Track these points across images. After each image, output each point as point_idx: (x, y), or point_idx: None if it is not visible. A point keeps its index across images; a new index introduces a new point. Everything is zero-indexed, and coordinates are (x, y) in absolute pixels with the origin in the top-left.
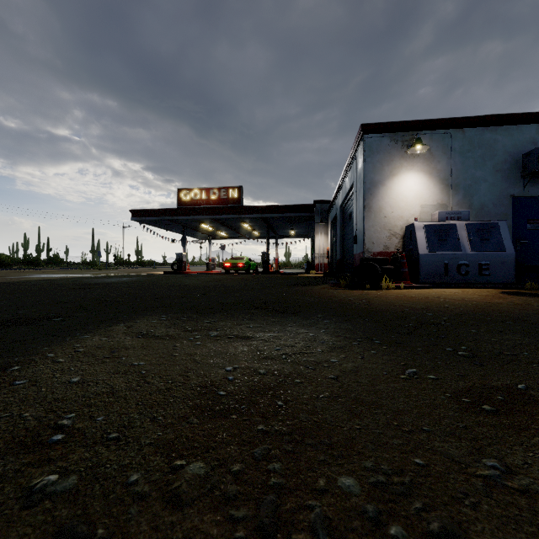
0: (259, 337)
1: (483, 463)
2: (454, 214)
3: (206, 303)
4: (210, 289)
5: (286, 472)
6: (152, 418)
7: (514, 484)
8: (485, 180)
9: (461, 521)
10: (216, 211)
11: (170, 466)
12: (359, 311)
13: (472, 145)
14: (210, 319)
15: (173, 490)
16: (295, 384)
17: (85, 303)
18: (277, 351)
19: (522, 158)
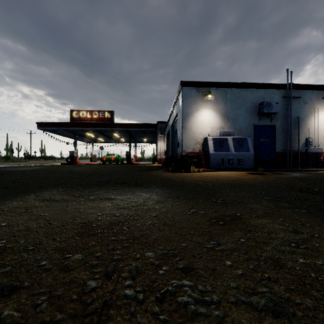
0: (118, 198)
1: (210, 243)
2: (227, 132)
3: (89, 181)
4: (92, 173)
5: (122, 253)
6: (53, 239)
7: (219, 248)
8: (242, 116)
9: (193, 262)
10: (96, 125)
11: (63, 257)
12: (176, 183)
13: (235, 97)
14: (90, 190)
15: (65, 265)
16: (134, 219)
17: (4, 183)
18: (127, 205)
19: (258, 106)
